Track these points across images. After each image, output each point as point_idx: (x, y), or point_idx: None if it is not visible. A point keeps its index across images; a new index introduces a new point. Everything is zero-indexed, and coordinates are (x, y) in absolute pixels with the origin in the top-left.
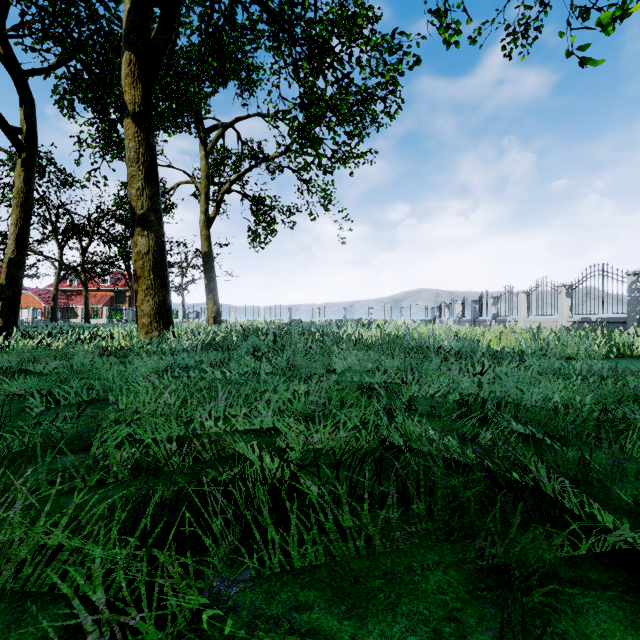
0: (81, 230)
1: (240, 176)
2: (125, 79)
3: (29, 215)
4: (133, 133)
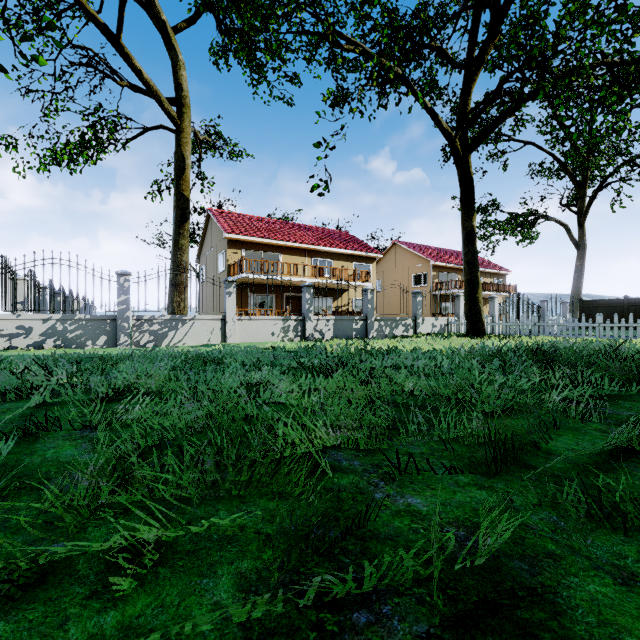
0: None
1: None
2: None
3: None
4: None
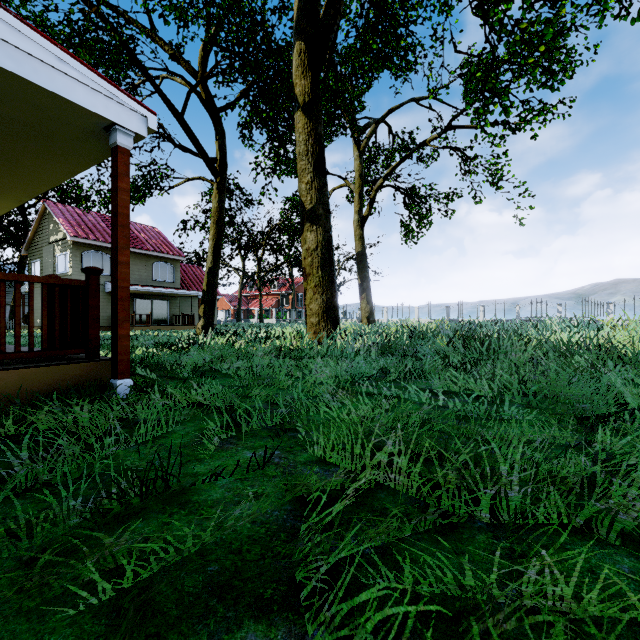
0: (257, 243)
1: (394, 168)
2: (296, 71)
3: (221, 230)
4: (303, 125)
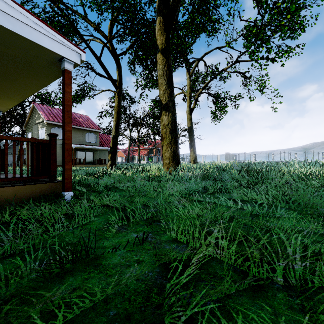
0: (137, 123)
1: (207, 83)
2: (157, 32)
3: (119, 116)
4: (161, 60)
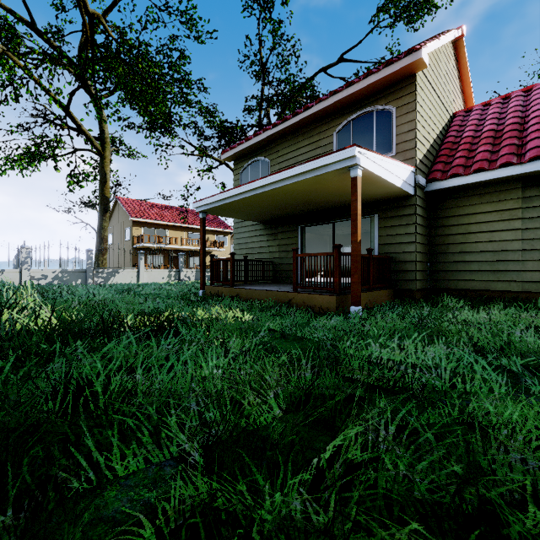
0: None
1: None
2: None
3: None
4: None
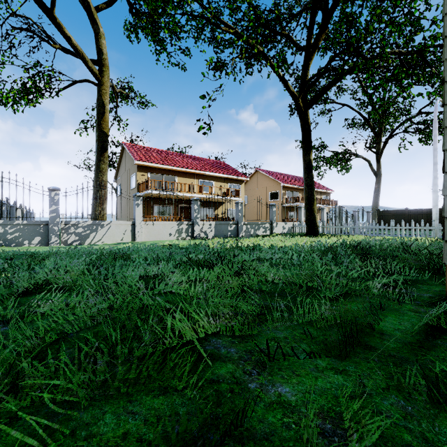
0: None
1: None
2: None
3: None
4: None
